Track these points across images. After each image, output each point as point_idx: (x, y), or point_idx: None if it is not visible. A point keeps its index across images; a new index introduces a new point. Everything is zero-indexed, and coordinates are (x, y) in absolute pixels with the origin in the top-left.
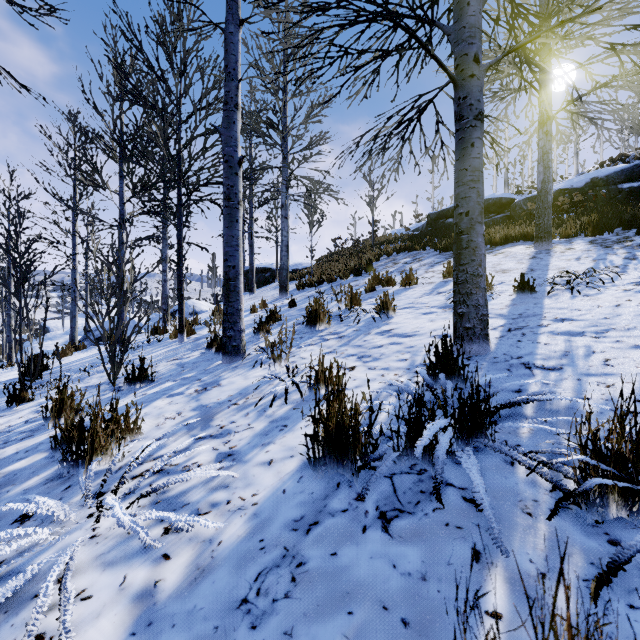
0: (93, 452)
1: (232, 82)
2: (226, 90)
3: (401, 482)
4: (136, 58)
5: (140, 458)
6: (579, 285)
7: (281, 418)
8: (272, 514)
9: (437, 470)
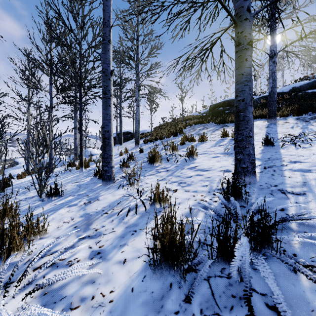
0: (11, 250)
1: (107, 28)
2: (103, 32)
3: (216, 285)
4: (56, 18)
5: (40, 255)
6: (298, 142)
7: (133, 225)
8: (123, 313)
9: (246, 283)
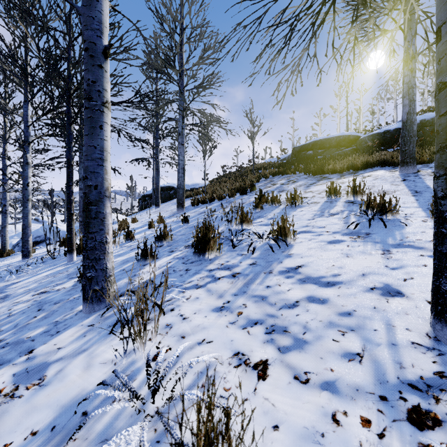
0: None
1: None
2: None
3: None
4: None
5: None
6: None
7: None
8: None
9: None
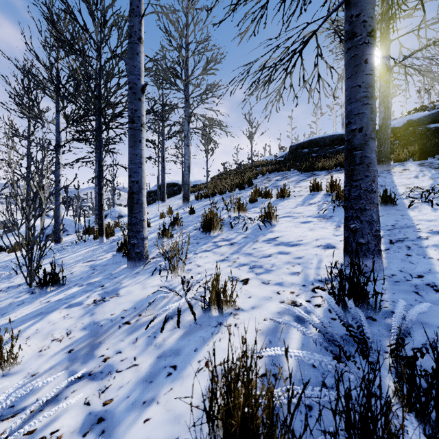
0: None
1: (136, 18)
2: (130, 25)
3: None
4: (62, 10)
5: None
6: (433, 199)
7: (171, 352)
8: None
9: None
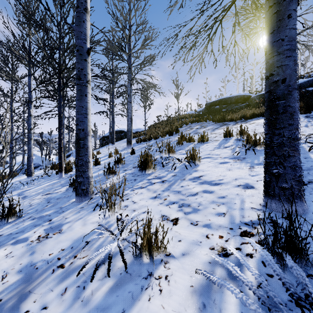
0: None
1: None
2: None
3: None
4: None
5: None
6: None
7: (96, 312)
8: None
9: None
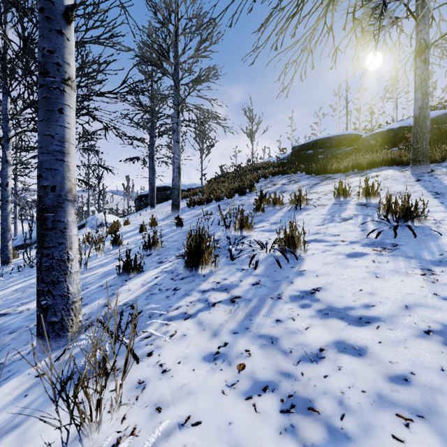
0: None
1: None
2: None
3: None
4: None
5: None
6: None
7: None
8: None
9: None
